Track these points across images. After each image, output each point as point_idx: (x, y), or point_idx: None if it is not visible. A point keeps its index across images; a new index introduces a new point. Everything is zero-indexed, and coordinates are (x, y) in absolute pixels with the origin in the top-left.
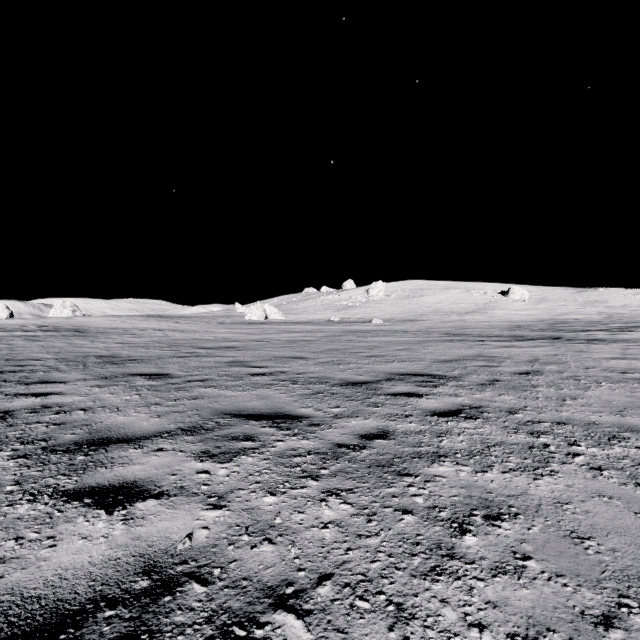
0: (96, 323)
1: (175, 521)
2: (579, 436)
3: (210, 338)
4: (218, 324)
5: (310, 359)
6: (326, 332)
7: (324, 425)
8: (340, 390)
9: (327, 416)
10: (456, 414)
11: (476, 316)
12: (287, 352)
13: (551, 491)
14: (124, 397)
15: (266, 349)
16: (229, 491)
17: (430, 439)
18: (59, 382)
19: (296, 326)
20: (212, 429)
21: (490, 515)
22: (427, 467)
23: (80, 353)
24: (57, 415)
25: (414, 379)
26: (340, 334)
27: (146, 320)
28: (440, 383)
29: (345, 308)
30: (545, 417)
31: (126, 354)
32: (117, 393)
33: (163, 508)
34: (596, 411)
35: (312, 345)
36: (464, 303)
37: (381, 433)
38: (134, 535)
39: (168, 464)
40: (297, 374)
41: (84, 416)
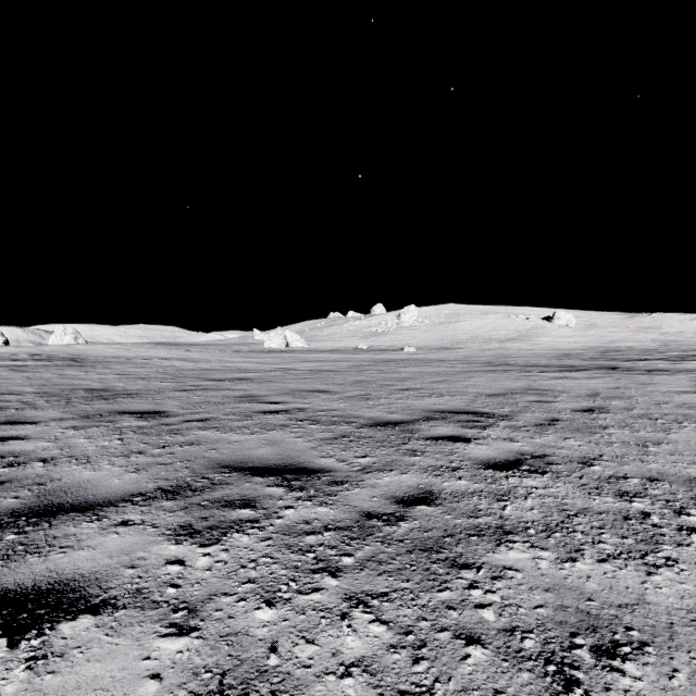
0: (97, 351)
1: (111, 662)
2: (684, 499)
3: (222, 368)
4: (233, 352)
5: (334, 393)
6: (353, 361)
7: (349, 483)
8: (369, 433)
9: (353, 469)
10: (516, 466)
11: (518, 344)
12: (308, 384)
13: (679, 597)
14: (101, 443)
15: (284, 381)
16: (206, 598)
17: (489, 505)
18: (29, 422)
19: (320, 355)
20: (202, 490)
21: (602, 646)
22: (491, 552)
23: (68, 386)
24: (6, 469)
25: (457, 418)
26: (369, 364)
27: (153, 348)
28: (489, 423)
29: (374, 335)
30: (630, 470)
31: (121, 387)
32: (94, 437)
33: (99, 633)
34: (691, 462)
35: (337, 376)
36: (505, 329)
37: (423, 495)
38: (36, 695)
39: (129, 548)
40: (318, 412)
41: (41, 470)
